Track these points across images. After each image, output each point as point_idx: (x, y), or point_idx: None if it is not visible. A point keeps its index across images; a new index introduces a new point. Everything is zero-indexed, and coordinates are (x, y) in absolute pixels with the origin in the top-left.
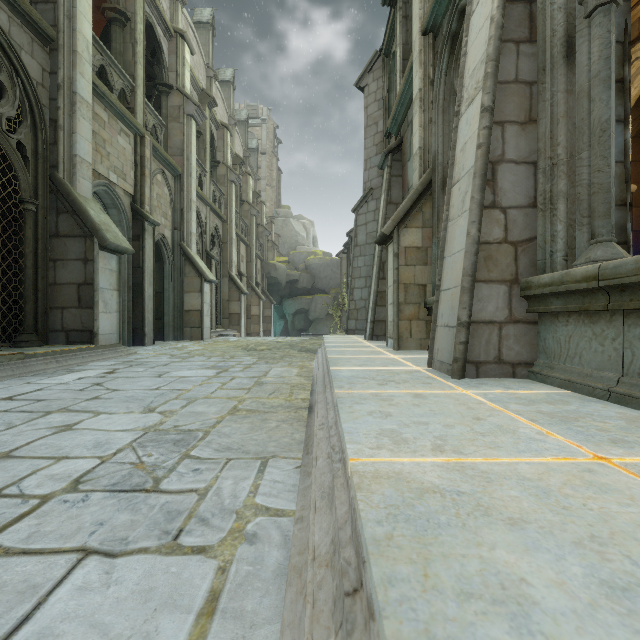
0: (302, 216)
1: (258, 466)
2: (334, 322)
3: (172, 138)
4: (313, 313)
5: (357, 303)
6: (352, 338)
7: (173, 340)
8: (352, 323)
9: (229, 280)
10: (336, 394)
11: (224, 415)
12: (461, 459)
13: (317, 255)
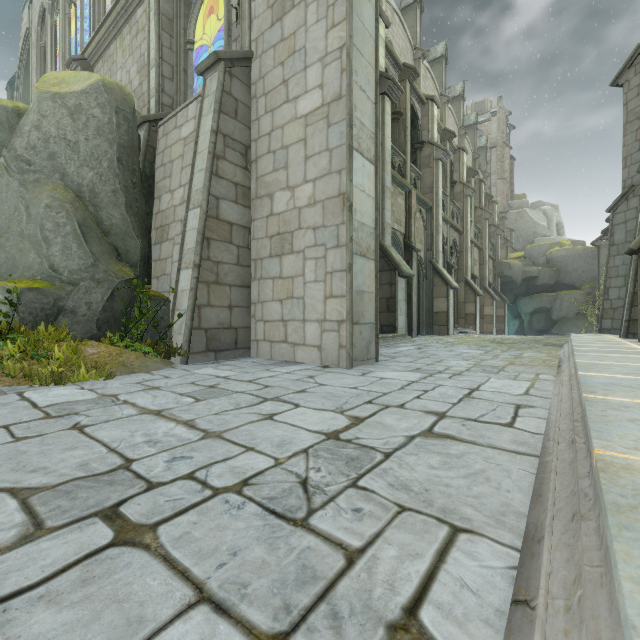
0: (541, 202)
1: (535, 374)
2: (588, 322)
3: (424, 181)
4: (557, 312)
5: (613, 302)
6: (604, 336)
7: (425, 335)
8: (606, 322)
9: (465, 284)
10: (574, 353)
11: (507, 364)
12: (622, 363)
13: (563, 246)
